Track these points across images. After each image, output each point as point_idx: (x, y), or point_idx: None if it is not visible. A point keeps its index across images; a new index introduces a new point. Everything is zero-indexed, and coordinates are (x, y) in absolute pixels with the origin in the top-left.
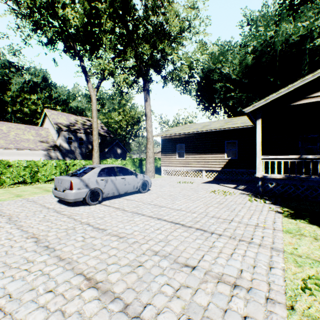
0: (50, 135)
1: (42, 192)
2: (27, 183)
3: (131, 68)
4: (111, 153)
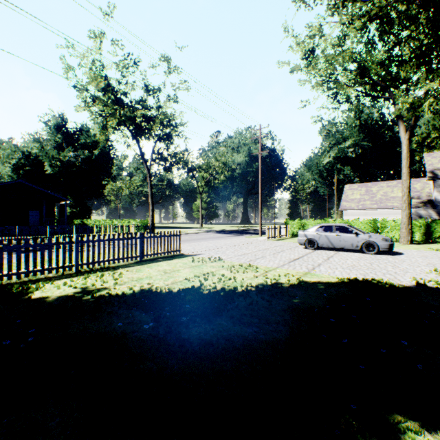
0: (425, 188)
1: None
2: None
3: None
4: None
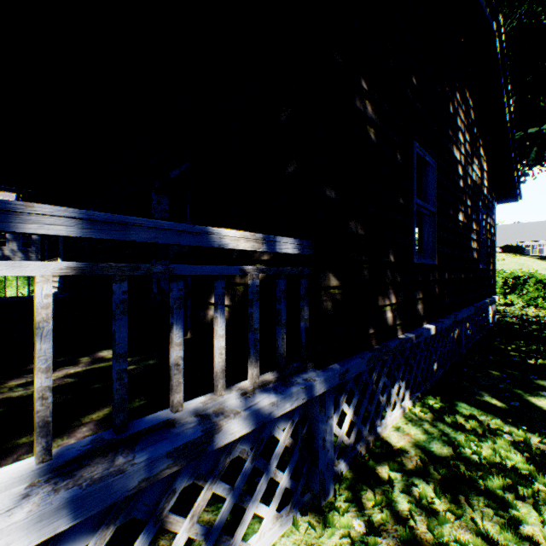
0: None
1: None
2: None
3: None
4: None
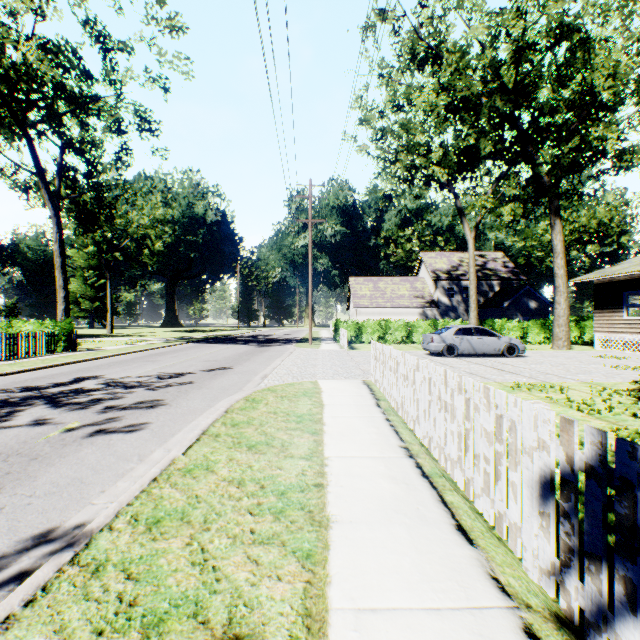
0: (425, 288)
1: (414, 349)
2: (403, 343)
3: (524, 187)
4: (515, 308)
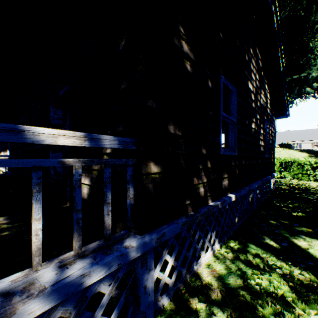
0: None
1: None
2: None
3: None
4: None
